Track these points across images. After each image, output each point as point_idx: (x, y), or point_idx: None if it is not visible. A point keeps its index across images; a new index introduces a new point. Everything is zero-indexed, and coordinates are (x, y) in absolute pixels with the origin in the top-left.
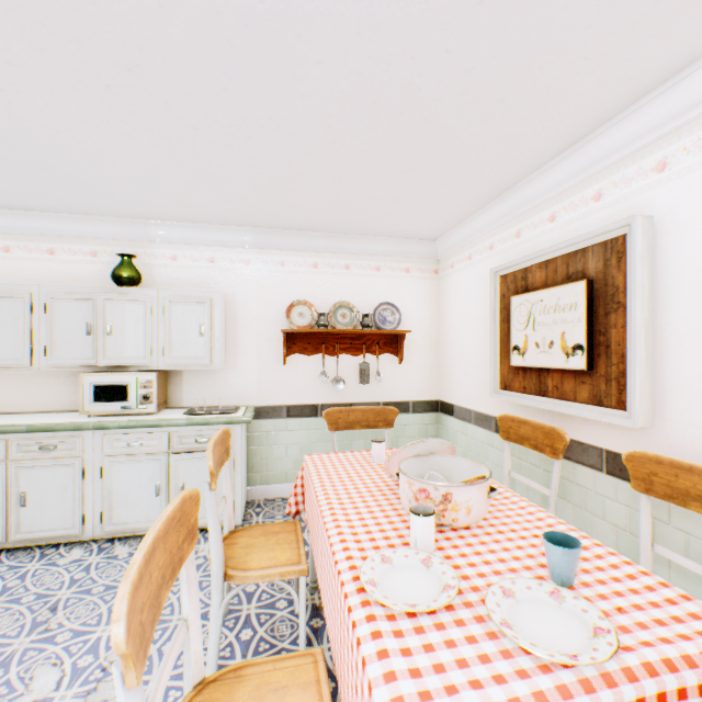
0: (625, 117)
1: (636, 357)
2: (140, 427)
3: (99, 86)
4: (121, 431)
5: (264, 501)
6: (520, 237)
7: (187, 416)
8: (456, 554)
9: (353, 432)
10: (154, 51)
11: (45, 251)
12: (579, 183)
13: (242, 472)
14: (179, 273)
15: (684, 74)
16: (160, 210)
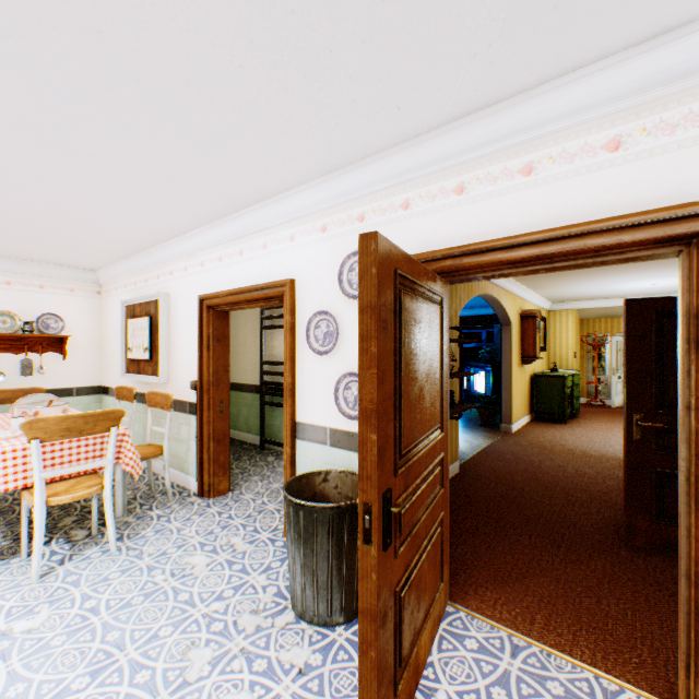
0: (160, 248)
1: (162, 353)
2: None
3: None
4: None
5: None
6: (137, 285)
7: None
8: None
9: None
10: None
11: None
12: (155, 268)
13: None
14: None
15: (170, 243)
16: None
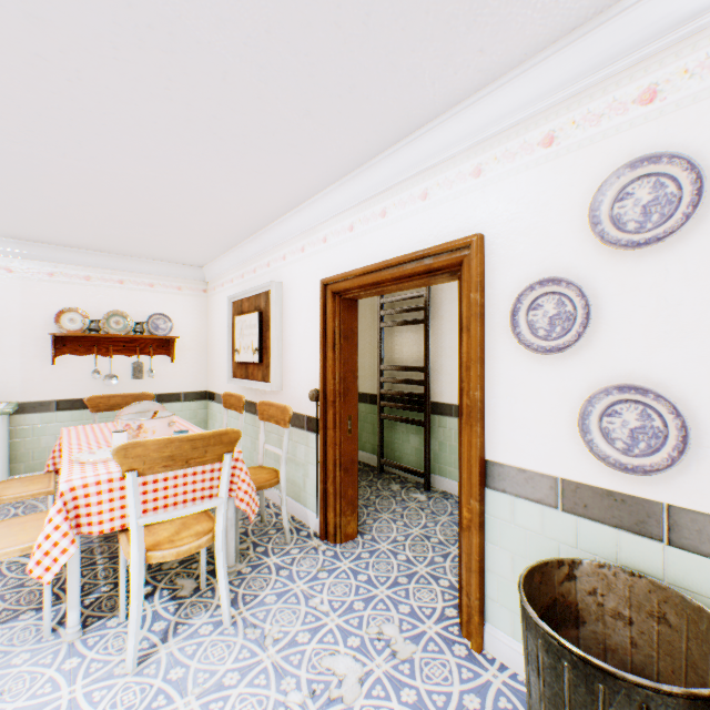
0: (271, 228)
1: (273, 354)
2: None
3: None
4: None
5: None
6: (244, 278)
7: None
8: None
9: None
10: None
11: None
12: (264, 254)
13: (3, 458)
14: None
15: (283, 218)
16: None
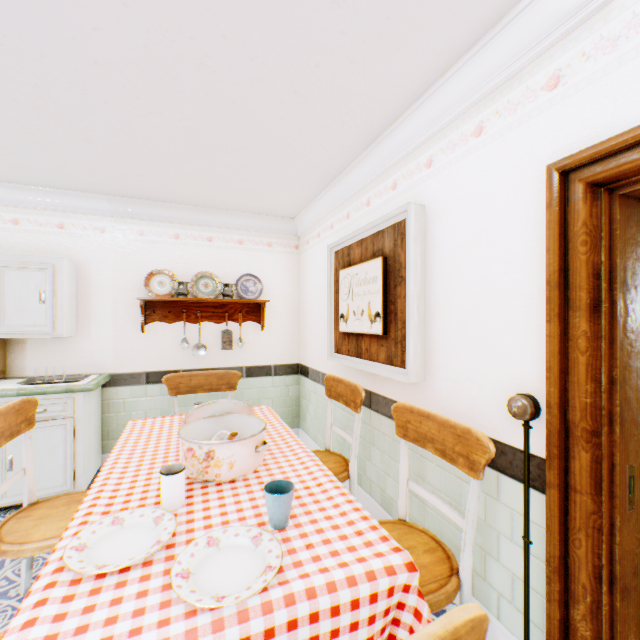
0: (405, 119)
1: (411, 323)
2: None
3: None
4: None
5: None
6: (349, 218)
7: (21, 386)
8: (201, 508)
9: (216, 396)
10: None
11: None
12: (384, 174)
13: (88, 440)
14: (22, 238)
15: (436, 86)
16: None
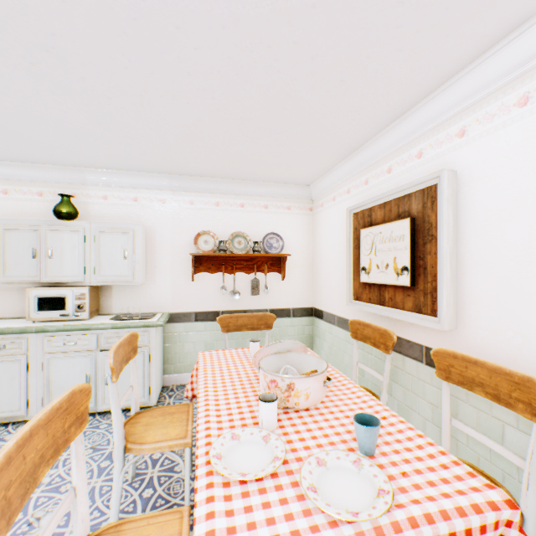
0: (436, 95)
1: (444, 276)
2: (74, 330)
3: (25, 63)
4: (58, 334)
5: (177, 386)
6: (368, 184)
7: (112, 321)
8: (293, 431)
9: (247, 332)
10: (64, 36)
11: (0, 191)
12: (407, 144)
13: (157, 364)
14: (109, 209)
15: (475, 64)
16: (92, 160)
